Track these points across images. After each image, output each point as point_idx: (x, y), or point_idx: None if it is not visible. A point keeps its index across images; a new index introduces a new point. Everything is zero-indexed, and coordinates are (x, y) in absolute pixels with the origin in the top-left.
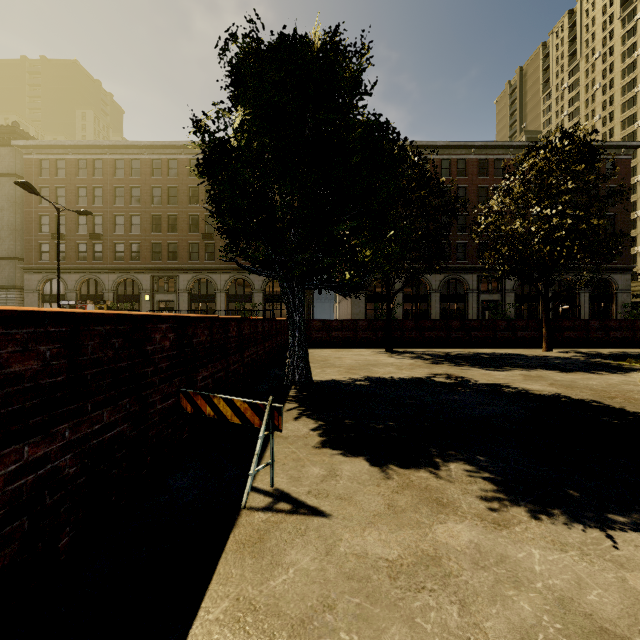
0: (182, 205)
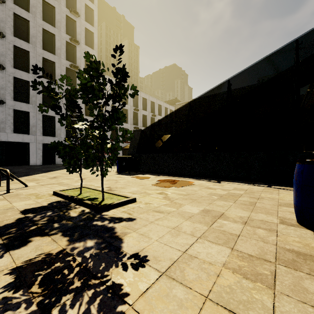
0: None
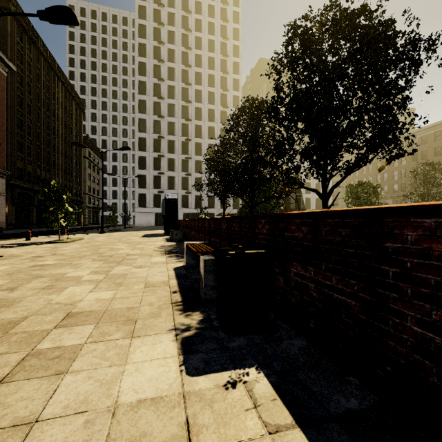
0: (408, 164)
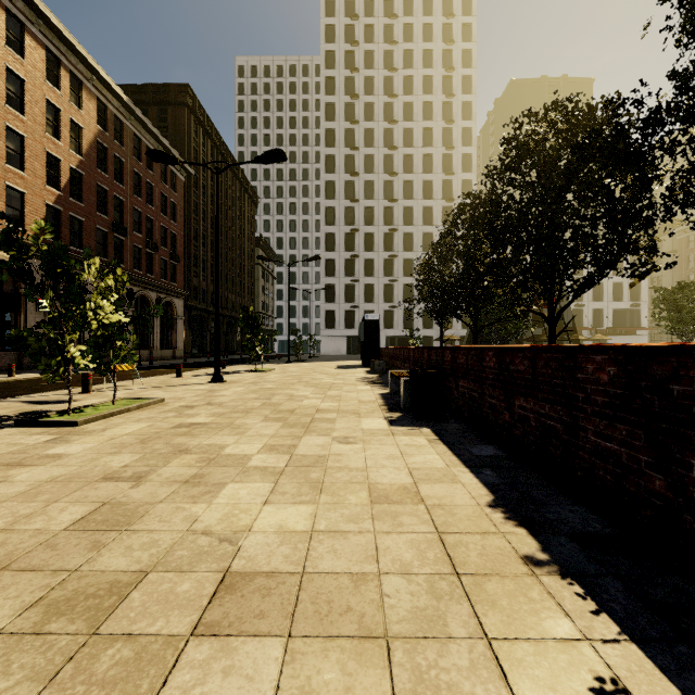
0: None
